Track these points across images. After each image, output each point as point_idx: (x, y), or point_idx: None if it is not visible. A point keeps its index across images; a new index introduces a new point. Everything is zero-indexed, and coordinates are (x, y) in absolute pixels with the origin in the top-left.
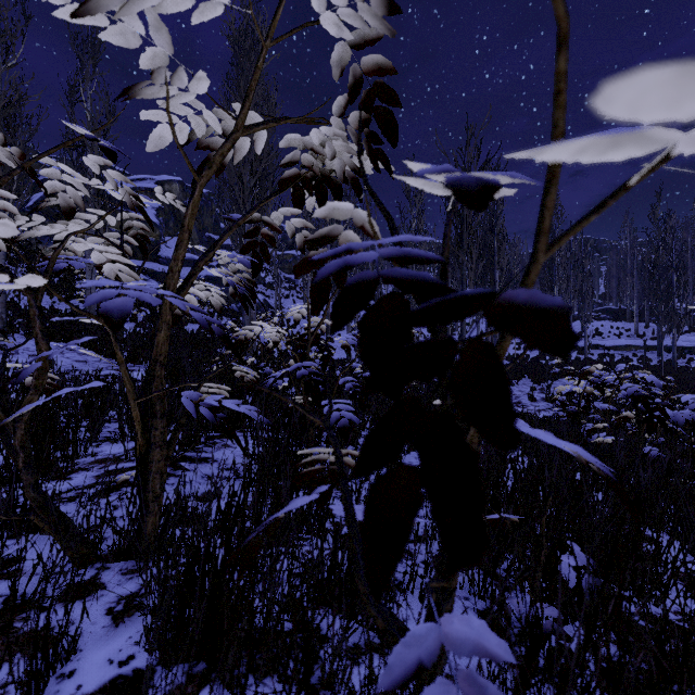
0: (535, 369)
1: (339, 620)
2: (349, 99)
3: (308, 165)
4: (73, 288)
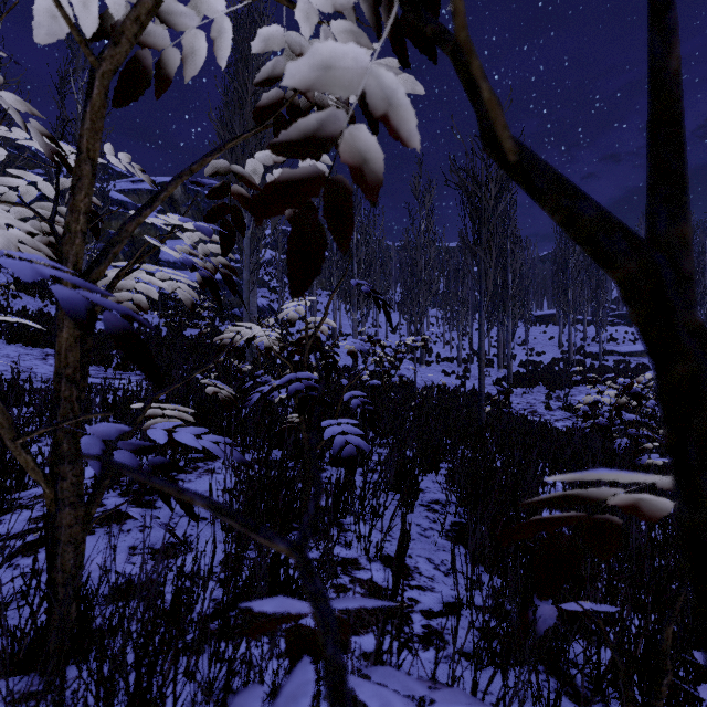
0: (550, 376)
1: None
2: None
3: None
4: None
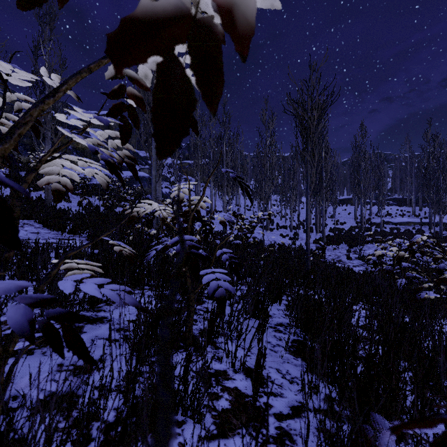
0: (349, 238)
1: None
2: None
3: None
4: None
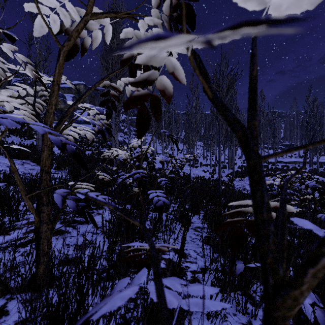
0: None
1: None
2: None
3: None
4: (31, 134)
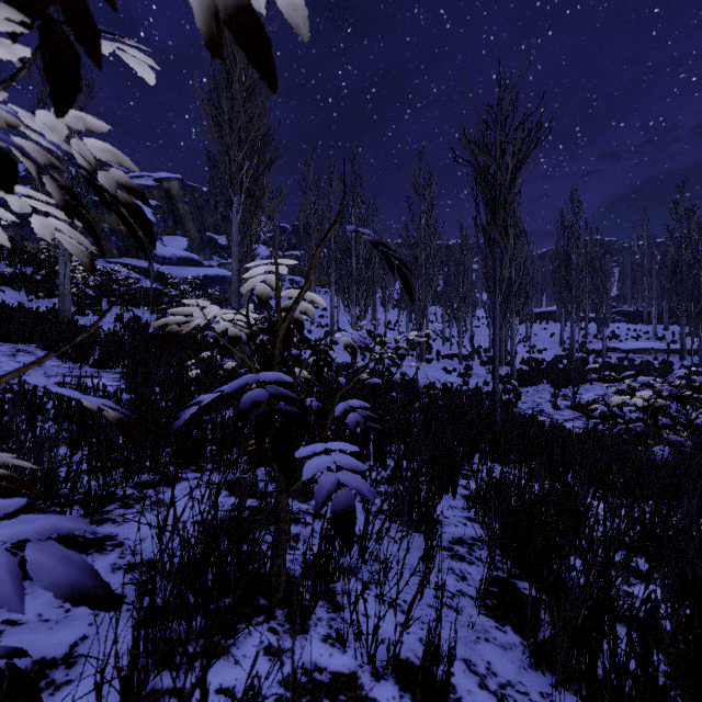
0: (554, 374)
1: None
2: None
3: None
4: (56, 286)
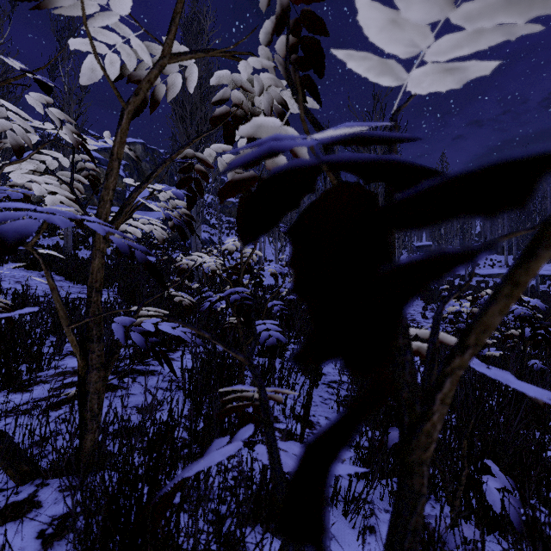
0: (426, 293)
1: (266, 540)
2: (276, 30)
3: (238, 103)
4: (55, 227)
